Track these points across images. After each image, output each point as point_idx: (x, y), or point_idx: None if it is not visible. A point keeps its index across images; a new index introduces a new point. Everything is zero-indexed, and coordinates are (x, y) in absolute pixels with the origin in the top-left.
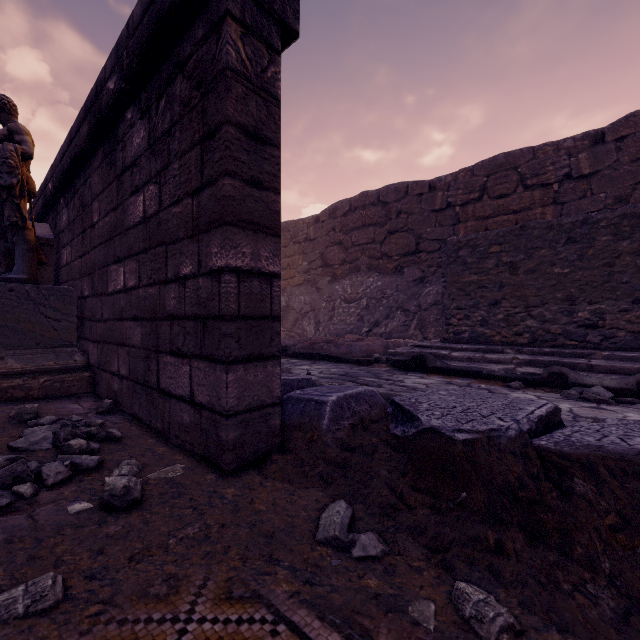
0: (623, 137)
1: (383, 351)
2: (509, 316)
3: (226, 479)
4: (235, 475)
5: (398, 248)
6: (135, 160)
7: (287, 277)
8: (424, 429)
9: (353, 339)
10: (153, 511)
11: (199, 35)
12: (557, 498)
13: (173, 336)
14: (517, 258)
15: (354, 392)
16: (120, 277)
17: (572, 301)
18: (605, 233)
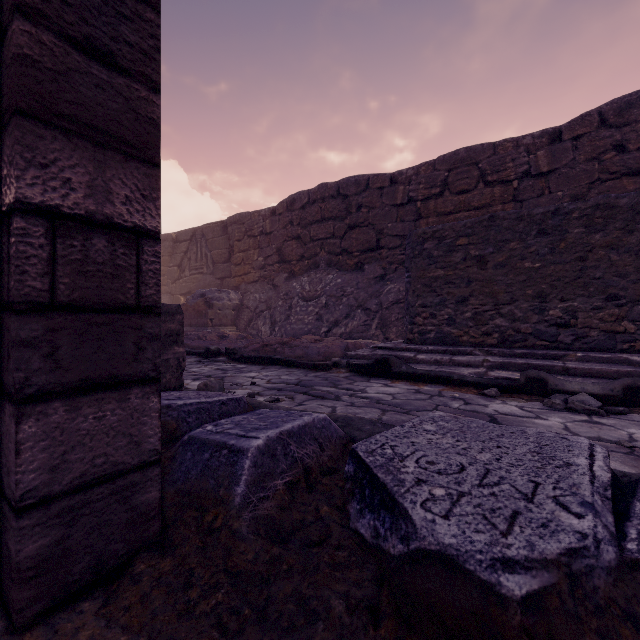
0: (579, 136)
1: (343, 353)
2: (477, 314)
3: None
4: (45, 623)
5: (359, 244)
6: None
7: (241, 273)
8: (424, 552)
9: (311, 340)
10: None
11: None
12: None
13: None
14: (486, 251)
15: (296, 426)
16: None
17: (543, 298)
18: (577, 225)
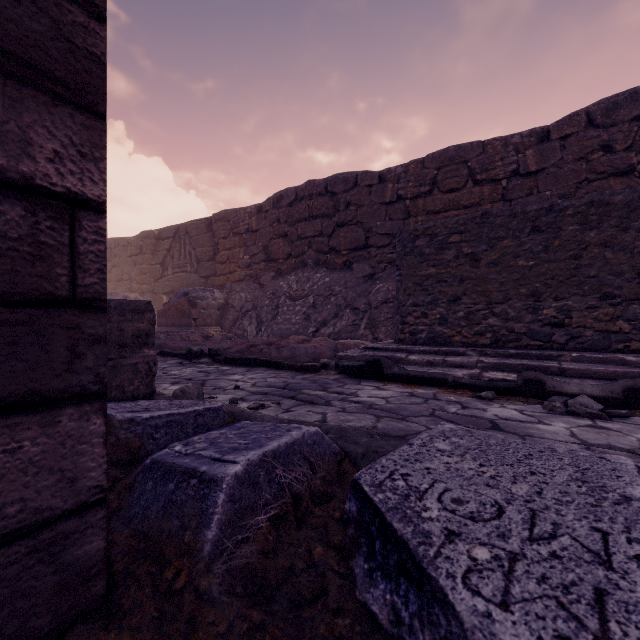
0: (567, 136)
1: (331, 354)
2: (470, 314)
3: None
4: None
5: (347, 242)
6: None
7: (226, 272)
8: None
9: (298, 340)
10: None
11: None
12: None
13: None
14: (479, 249)
15: (282, 444)
16: None
17: (537, 297)
18: (572, 222)
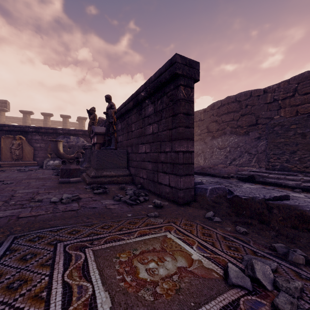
0: None
1: (235, 173)
2: (301, 158)
3: (180, 206)
4: (182, 205)
5: (246, 123)
6: (149, 115)
7: None
8: (234, 195)
9: (222, 167)
10: (166, 209)
11: (171, 87)
12: (267, 213)
13: (163, 167)
14: (305, 131)
15: (217, 186)
16: (143, 149)
17: None
18: None
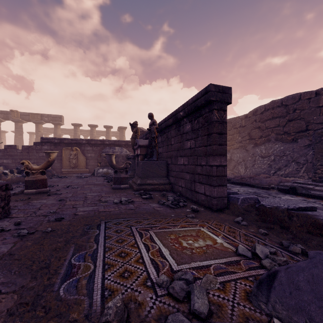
0: None
1: (277, 184)
2: None
3: (214, 212)
4: (216, 211)
5: (294, 129)
6: (187, 132)
7: (230, 145)
8: (260, 204)
9: (264, 177)
10: (201, 213)
11: (207, 110)
12: (288, 220)
13: (199, 178)
14: None
15: (249, 197)
16: (182, 161)
17: None
18: None
